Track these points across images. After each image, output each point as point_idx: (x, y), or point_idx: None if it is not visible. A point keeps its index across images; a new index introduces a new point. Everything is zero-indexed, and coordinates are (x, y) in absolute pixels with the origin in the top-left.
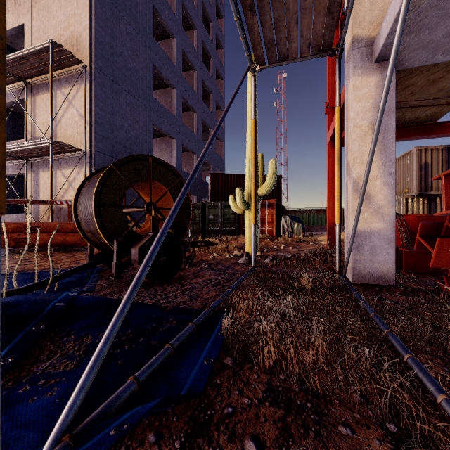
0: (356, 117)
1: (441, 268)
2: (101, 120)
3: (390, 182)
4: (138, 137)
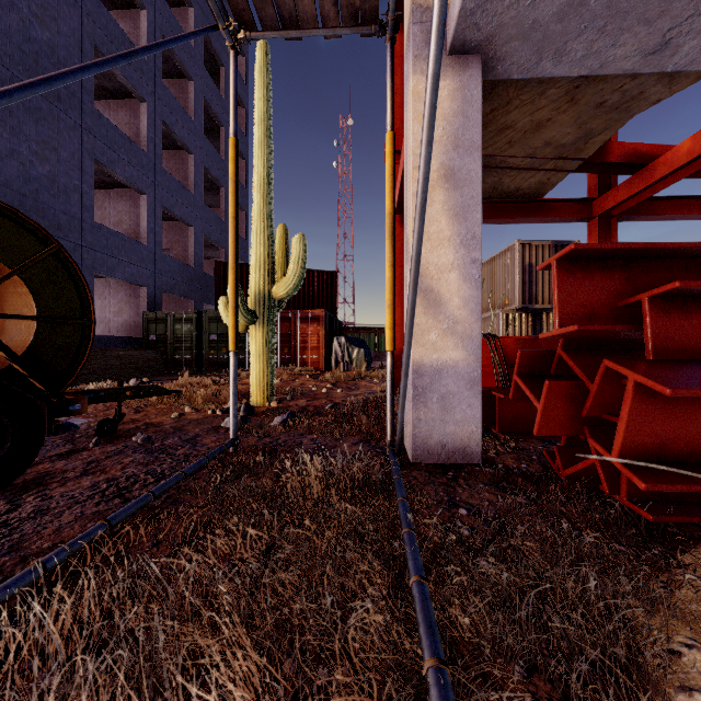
0: (418, 151)
1: None
2: None
3: (474, 276)
4: (58, 179)
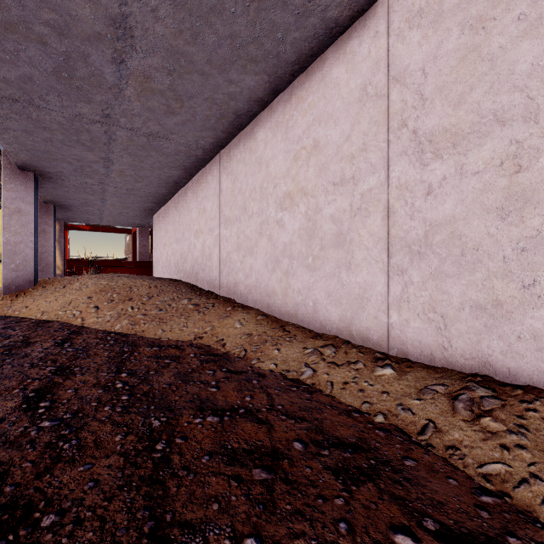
0: None
1: None
2: None
3: (62, 259)
4: None
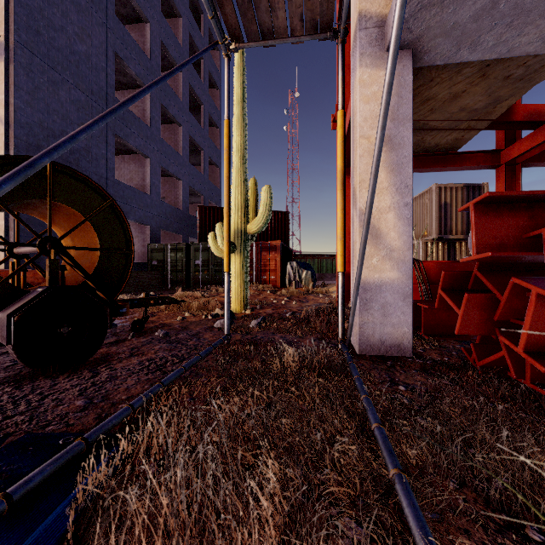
0: (363, 124)
1: None
2: (26, 119)
3: (406, 216)
4: (91, 150)
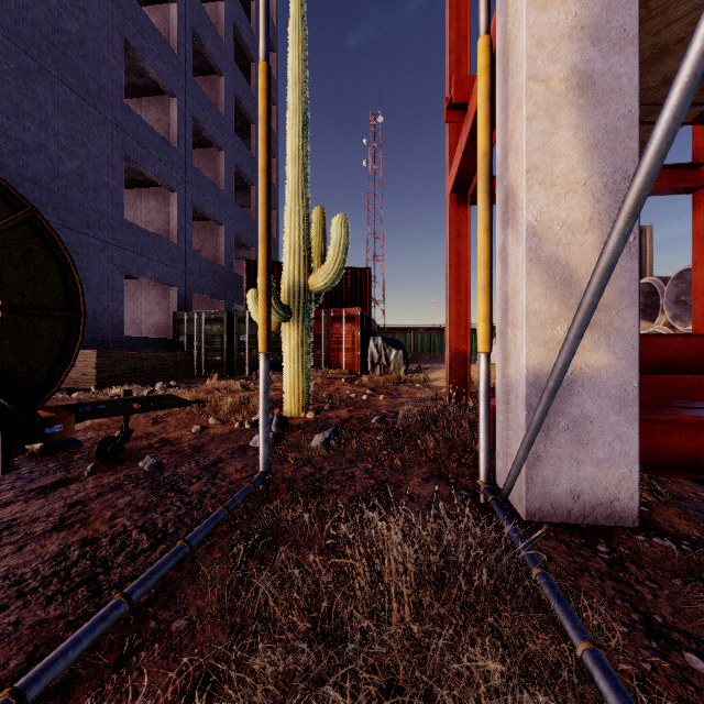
0: (535, 52)
1: (697, 455)
2: None
3: None
4: (87, 176)
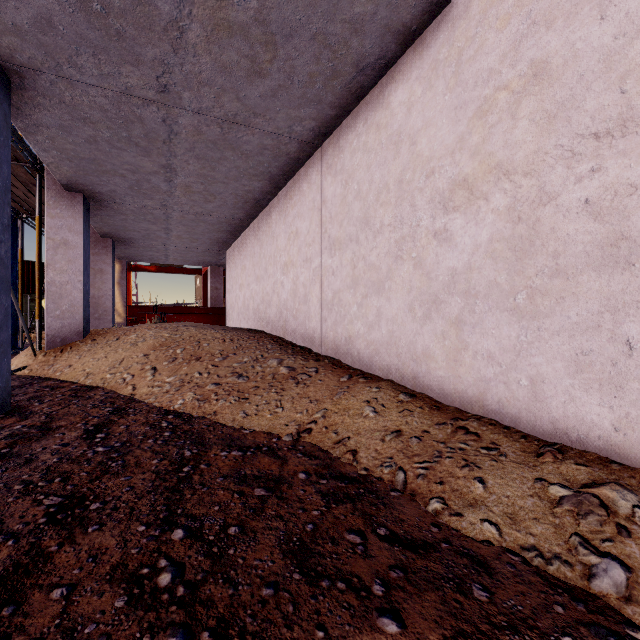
0: None
1: None
2: None
3: (124, 305)
4: None
